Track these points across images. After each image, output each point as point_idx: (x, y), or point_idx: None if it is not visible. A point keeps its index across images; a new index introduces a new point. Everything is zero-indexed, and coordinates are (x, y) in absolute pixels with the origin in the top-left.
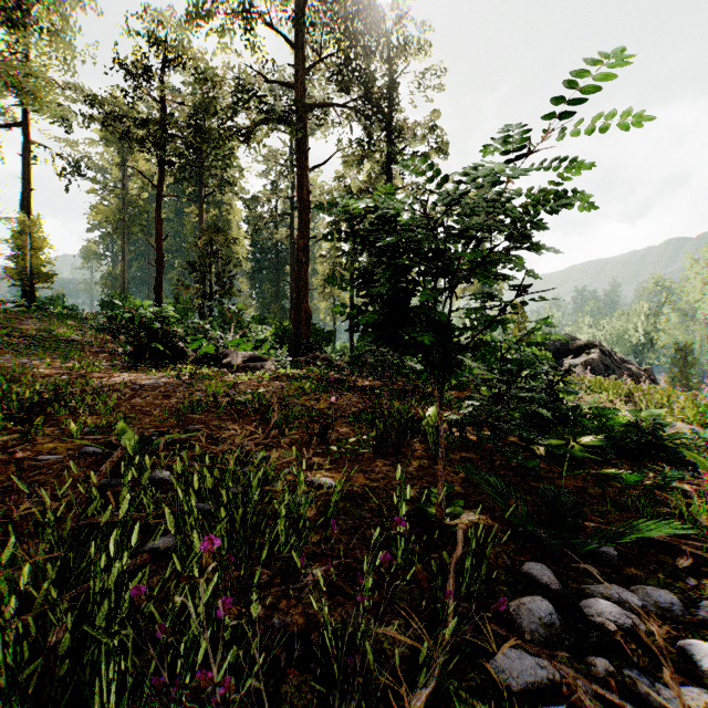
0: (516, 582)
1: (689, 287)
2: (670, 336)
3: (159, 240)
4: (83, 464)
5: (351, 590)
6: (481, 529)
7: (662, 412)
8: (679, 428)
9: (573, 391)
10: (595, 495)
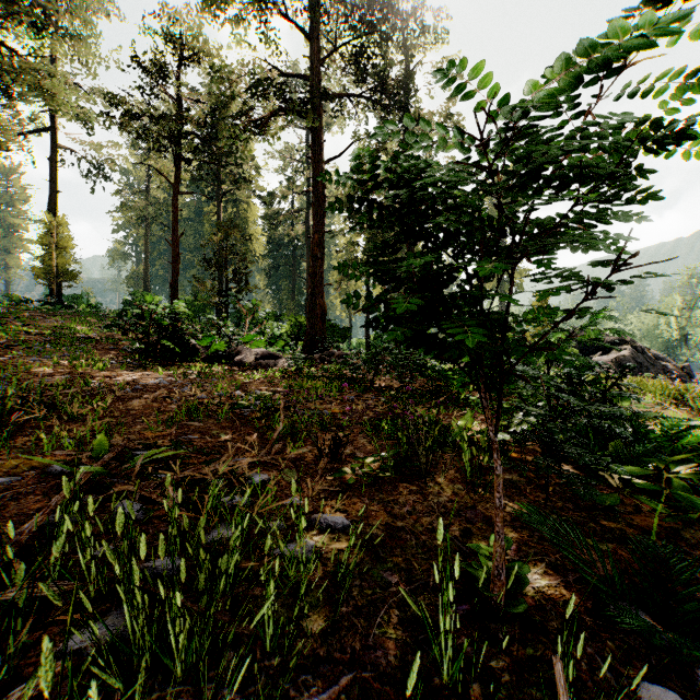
0: None
1: None
2: None
3: (175, 237)
4: (42, 489)
5: None
6: (582, 644)
7: None
8: None
9: (633, 397)
10: (693, 542)
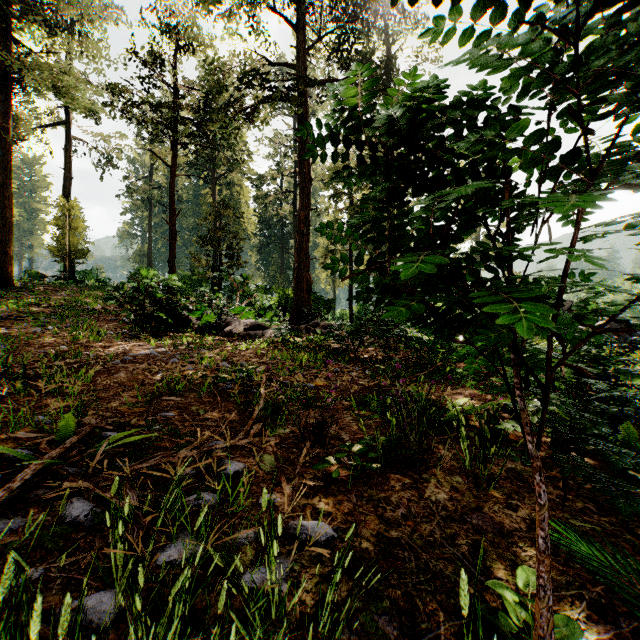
0: None
1: None
2: None
3: (173, 216)
4: None
5: None
6: None
7: None
8: None
9: None
10: None
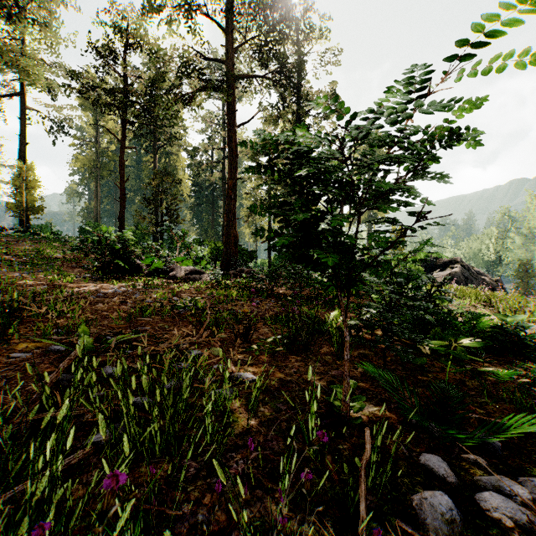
0: (415, 473)
1: (530, 216)
2: (515, 254)
3: (122, 181)
4: (48, 360)
5: (269, 483)
6: (385, 427)
7: (522, 316)
8: (532, 328)
9: (448, 298)
10: (473, 387)
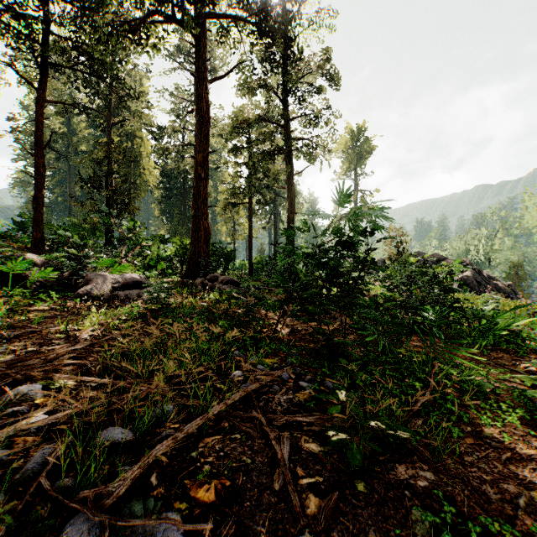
0: None
1: (528, 215)
2: (505, 256)
3: (39, 148)
4: None
5: None
6: None
7: None
8: None
9: None
10: None
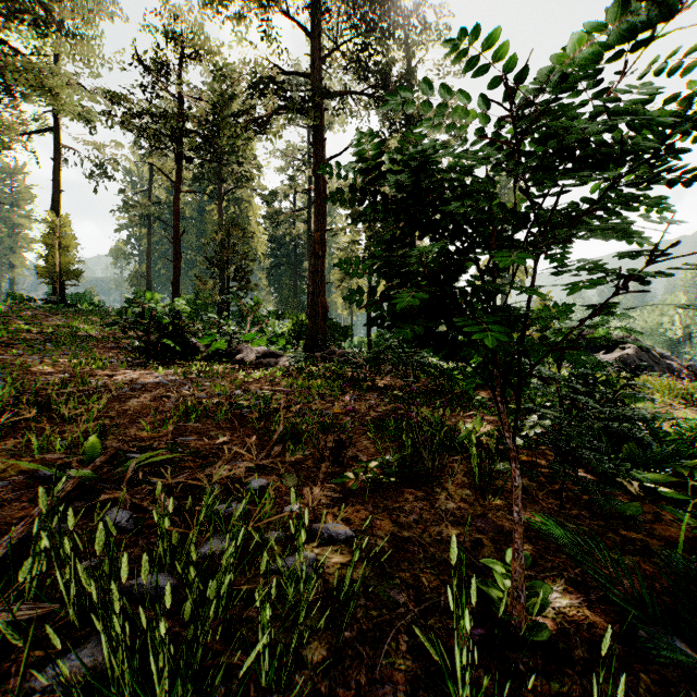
0: None
1: None
2: None
3: (177, 235)
4: (28, 495)
5: None
6: (623, 688)
7: None
8: None
9: (646, 397)
10: None
